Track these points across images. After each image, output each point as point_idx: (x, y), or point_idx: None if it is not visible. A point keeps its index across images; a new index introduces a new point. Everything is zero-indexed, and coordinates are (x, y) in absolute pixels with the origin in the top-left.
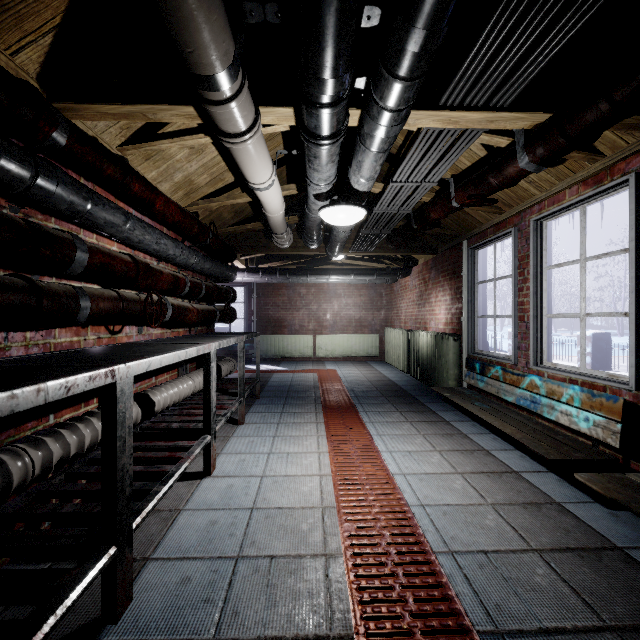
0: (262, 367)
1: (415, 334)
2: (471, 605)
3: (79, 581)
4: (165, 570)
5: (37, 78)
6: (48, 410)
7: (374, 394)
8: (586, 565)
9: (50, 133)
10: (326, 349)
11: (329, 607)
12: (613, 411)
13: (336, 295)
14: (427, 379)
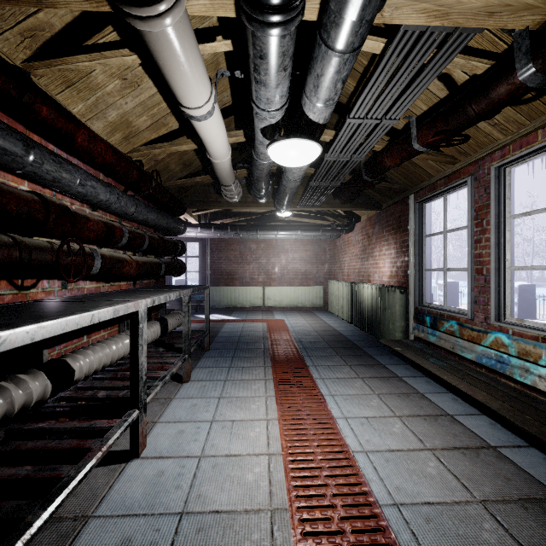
0: (215, 317)
1: (359, 286)
2: None
3: None
4: None
5: None
6: None
7: (322, 345)
8: None
9: None
10: (274, 300)
11: None
12: None
13: (284, 250)
14: (371, 329)
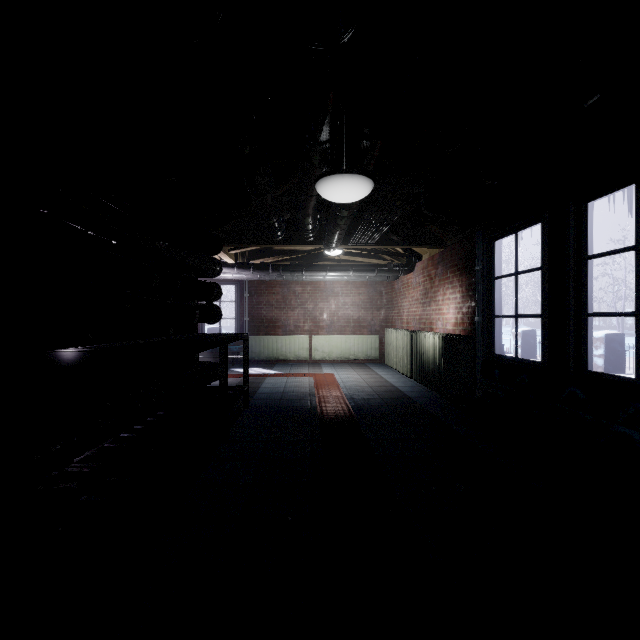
0: (254, 371)
1: (420, 335)
2: None
3: None
4: None
5: None
6: None
7: (376, 403)
8: None
9: None
10: (323, 351)
11: None
12: None
13: (333, 294)
14: (434, 385)
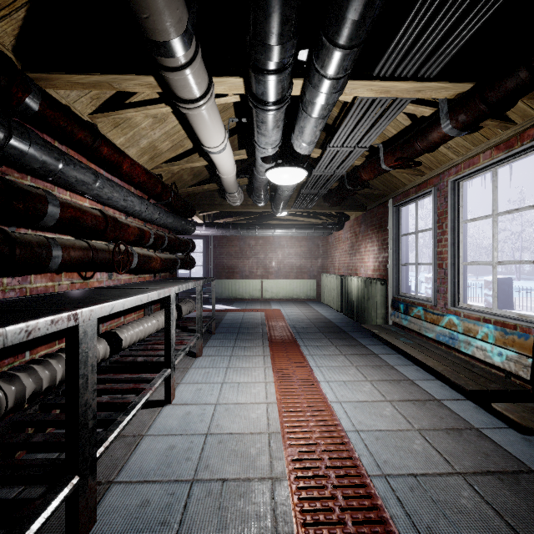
0: (217, 307)
1: (347, 279)
2: (404, 527)
3: (41, 512)
4: (127, 493)
5: (12, 50)
6: (24, 347)
7: (313, 330)
8: (506, 488)
9: (23, 99)
10: (272, 291)
11: (275, 529)
12: (524, 347)
13: (280, 246)
14: (358, 317)
